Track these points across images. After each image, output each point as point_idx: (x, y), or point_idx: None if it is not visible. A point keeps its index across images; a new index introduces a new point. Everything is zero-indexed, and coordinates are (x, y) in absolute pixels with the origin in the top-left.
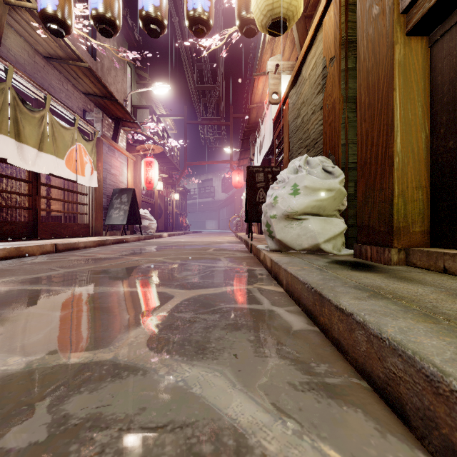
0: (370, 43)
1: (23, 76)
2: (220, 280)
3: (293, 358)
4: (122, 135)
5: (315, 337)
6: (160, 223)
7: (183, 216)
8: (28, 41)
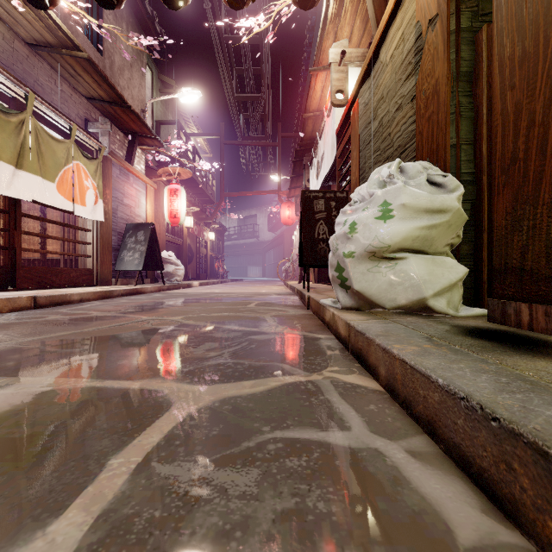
0: None
1: None
2: (263, 362)
3: None
4: (139, 155)
5: None
6: (190, 269)
7: (220, 261)
8: (5, 20)
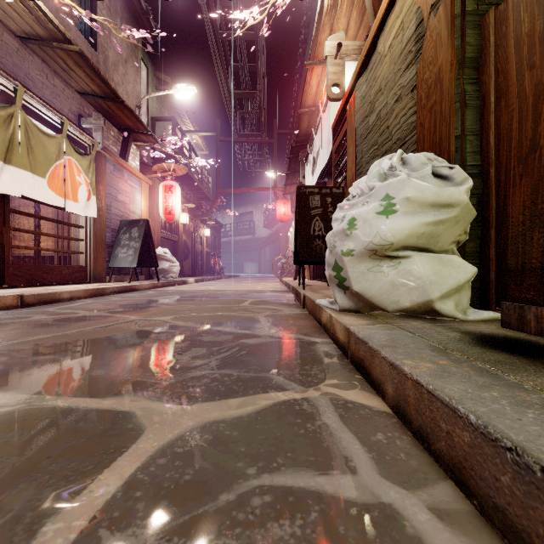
0: None
1: None
2: (254, 373)
3: None
4: (134, 151)
5: None
6: (186, 266)
7: (216, 257)
8: None
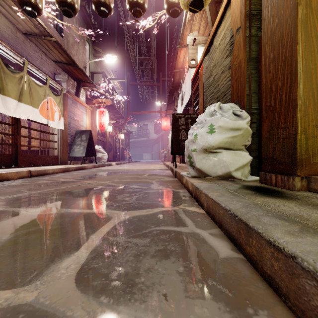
0: (274, 8)
1: (6, 46)
2: (151, 202)
3: (227, 301)
4: (82, 92)
5: (243, 268)
6: (110, 155)
7: (127, 150)
8: (12, 21)
